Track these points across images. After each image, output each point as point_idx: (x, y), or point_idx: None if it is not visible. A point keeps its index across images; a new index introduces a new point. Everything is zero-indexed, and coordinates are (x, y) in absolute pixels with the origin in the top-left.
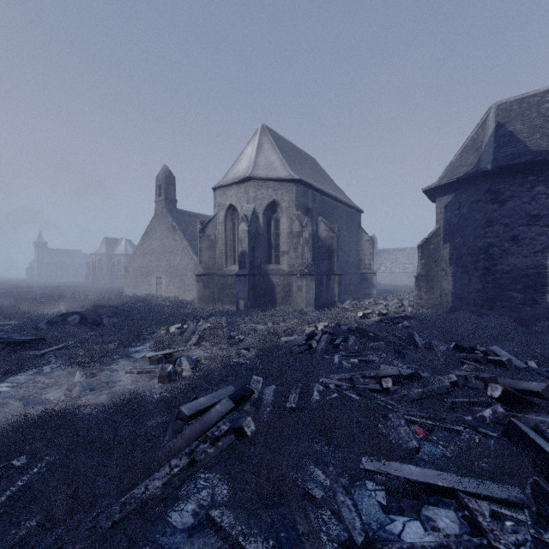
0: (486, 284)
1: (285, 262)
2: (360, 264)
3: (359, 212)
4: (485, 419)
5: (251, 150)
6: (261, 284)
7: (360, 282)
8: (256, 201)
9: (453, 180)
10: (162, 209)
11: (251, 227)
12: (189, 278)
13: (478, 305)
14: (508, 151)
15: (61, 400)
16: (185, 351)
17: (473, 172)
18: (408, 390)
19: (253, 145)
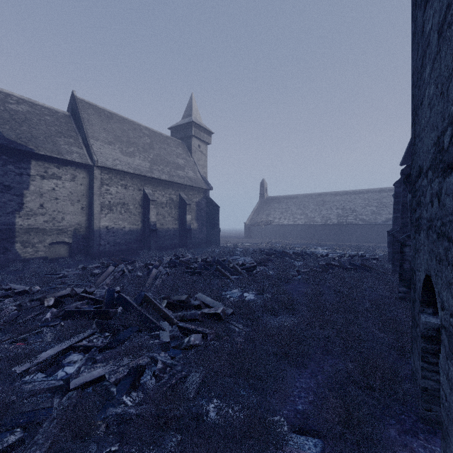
0: None
1: None
2: None
3: None
4: (49, 319)
5: None
6: None
7: None
8: None
9: None
10: None
11: None
12: None
13: None
14: None
15: None
16: None
17: None
18: None
19: None
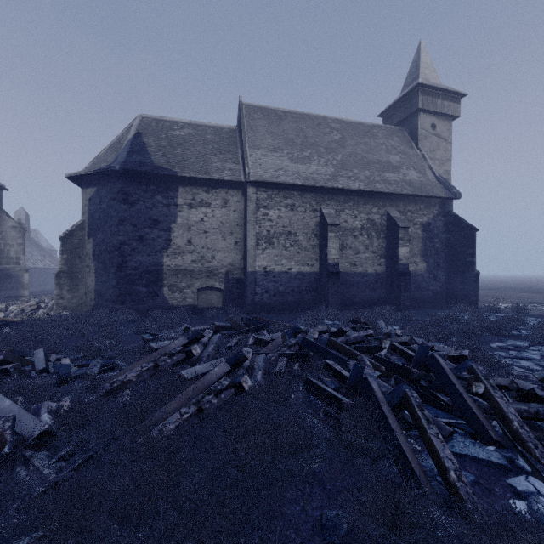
0: (119, 280)
1: None
2: (1, 257)
3: None
4: None
5: None
6: None
7: (0, 281)
8: None
9: (91, 172)
10: None
11: None
12: None
13: (114, 301)
14: (137, 158)
15: None
16: None
17: (105, 169)
18: None
19: None
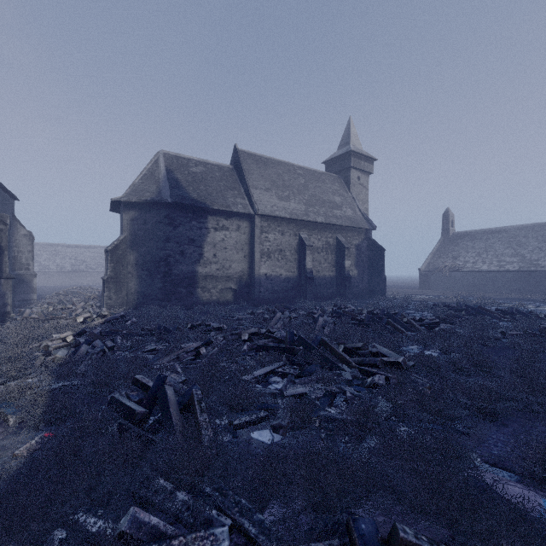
0: (166, 283)
1: None
2: (15, 264)
3: (14, 198)
4: (246, 350)
5: None
6: None
7: (15, 286)
8: None
9: (142, 201)
10: None
11: None
12: None
13: (160, 300)
14: (178, 192)
15: None
16: None
17: (159, 200)
18: (211, 351)
19: None
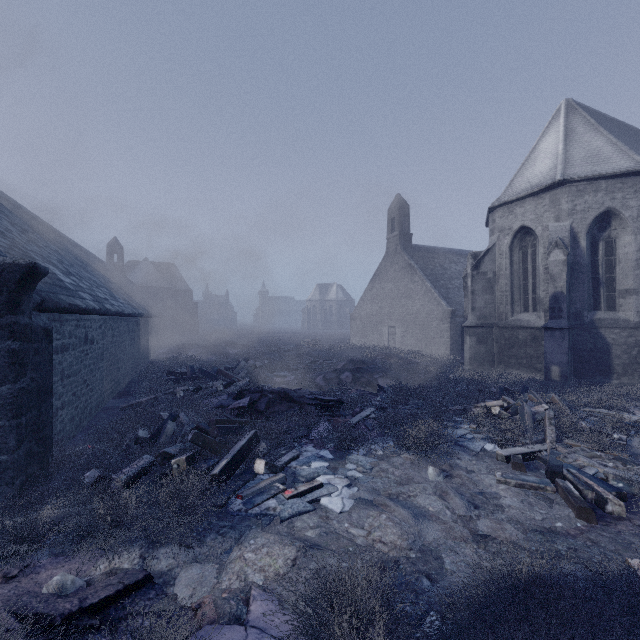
0: None
1: (629, 306)
2: None
3: None
4: None
5: (553, 142)
6: (582, 342)
7: None
8: (573, 215)
9: None
10: (395, 247)
11: (568, 256)
12: (434, 328)
13: None
14: None
15: (448, 516)
16: (560, 455)
17: None
18: None
19: (555, 134)
